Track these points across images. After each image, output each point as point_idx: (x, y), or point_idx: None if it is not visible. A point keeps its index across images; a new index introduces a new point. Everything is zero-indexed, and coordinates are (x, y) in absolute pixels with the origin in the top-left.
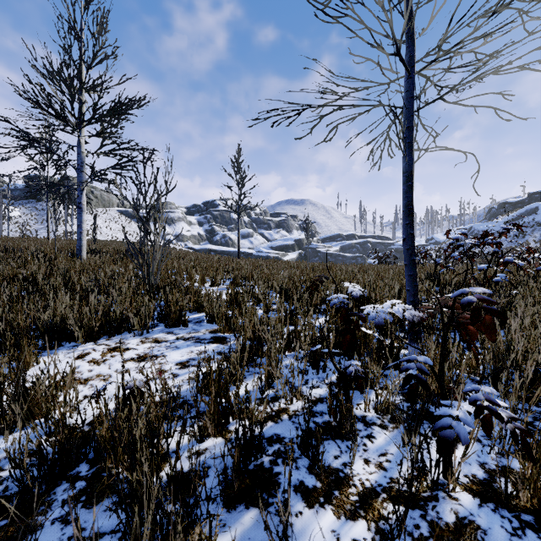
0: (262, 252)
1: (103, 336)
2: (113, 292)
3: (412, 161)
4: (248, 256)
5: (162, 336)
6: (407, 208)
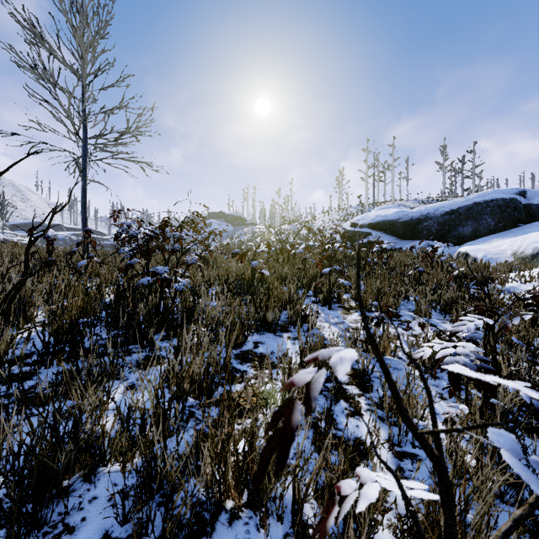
0: None
1: None
2: None
3: (86, 184)
4: None
5: None
6: (83, 205)
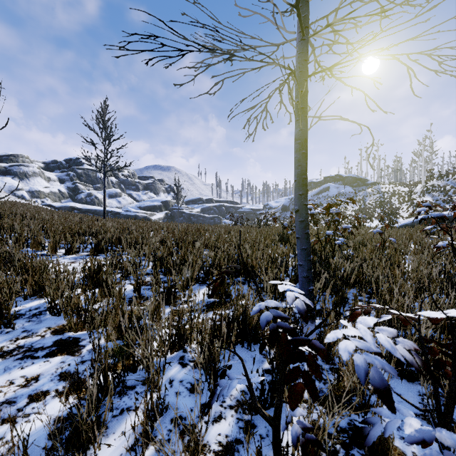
0: (130, 211)
1: None
2: None
3: (305, 129)
4: (116, 215)
5: None
6: (300, 177)
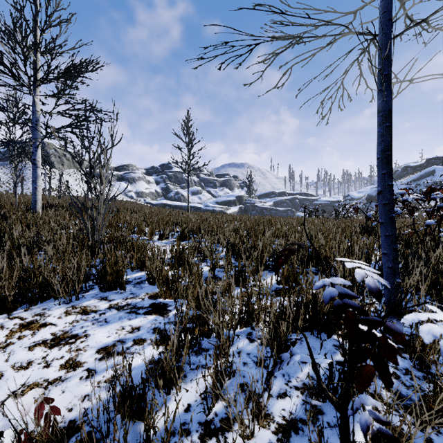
0: (209, 206)
1: (20, 305)
2: (48, 250)
3: (390, 97)
4: (197, 210)
5: (93, 303)
6: (384, 154)
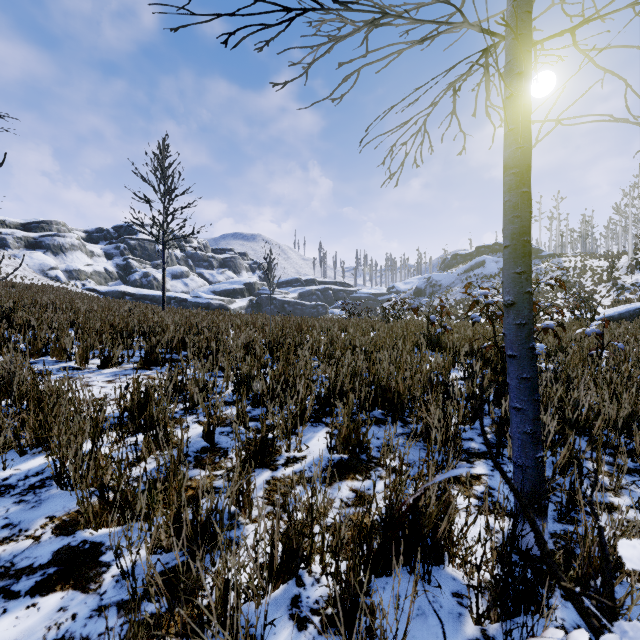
0: (201, 297)
1: None
2: None
3: (527, 146)
4: (182, 303)
5: None
6: (518, 240)
